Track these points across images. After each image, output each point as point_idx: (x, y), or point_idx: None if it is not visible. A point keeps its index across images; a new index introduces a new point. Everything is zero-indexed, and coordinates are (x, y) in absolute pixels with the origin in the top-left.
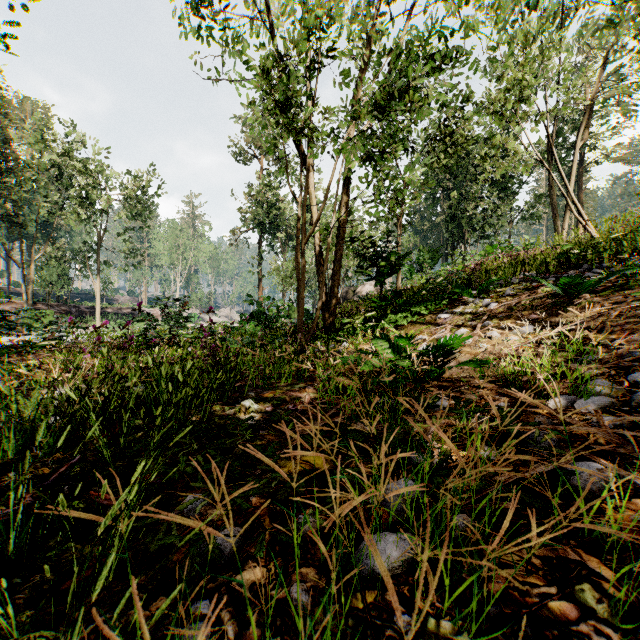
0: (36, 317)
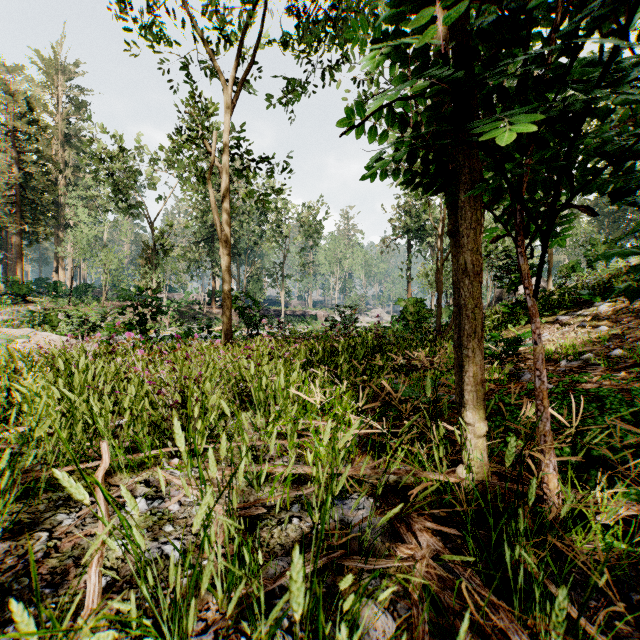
0: None
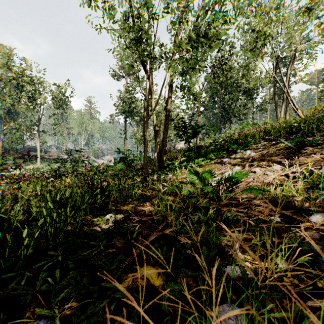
0: (3, 160)
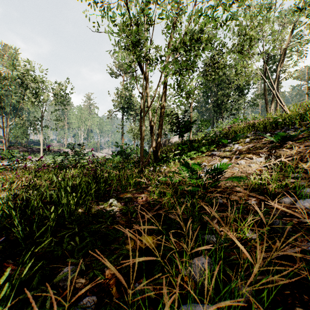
0: (9, 153)
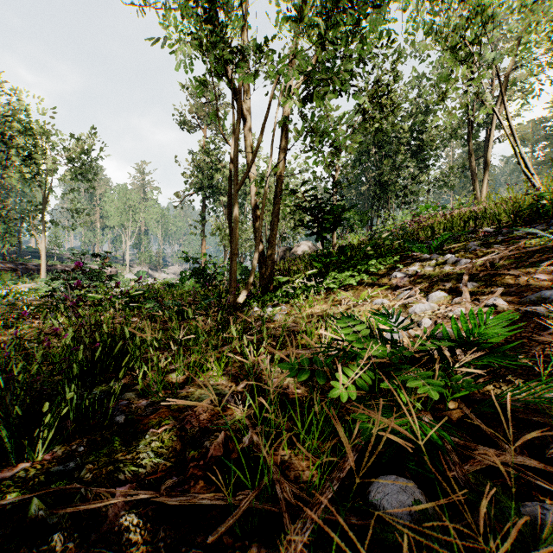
0: None
